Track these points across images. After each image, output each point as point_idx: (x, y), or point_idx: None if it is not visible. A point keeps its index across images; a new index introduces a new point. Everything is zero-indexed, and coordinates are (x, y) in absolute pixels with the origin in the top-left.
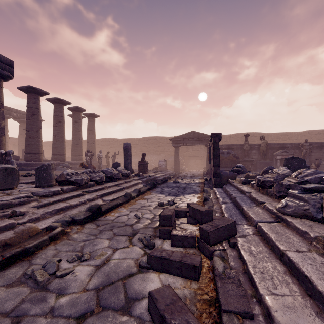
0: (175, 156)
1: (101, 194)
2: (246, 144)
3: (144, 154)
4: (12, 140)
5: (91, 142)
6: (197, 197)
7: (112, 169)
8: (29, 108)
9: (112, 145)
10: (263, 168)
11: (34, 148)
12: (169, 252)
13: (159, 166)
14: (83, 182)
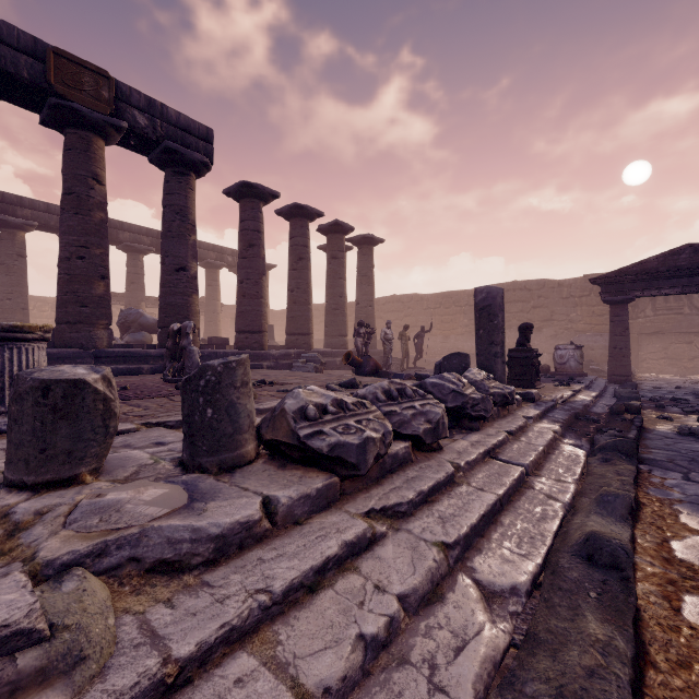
0: (616, 333)
1: (461, 533)
2: None
3: (526, 326)
4: (230, 310)
5: (365, 302)
6: None
7: (458, 381)
8: (243, 231)
9: (408, 311)
10: None
11: (251, 319)
12: None
13: (556, 364)
14: (370, 457)
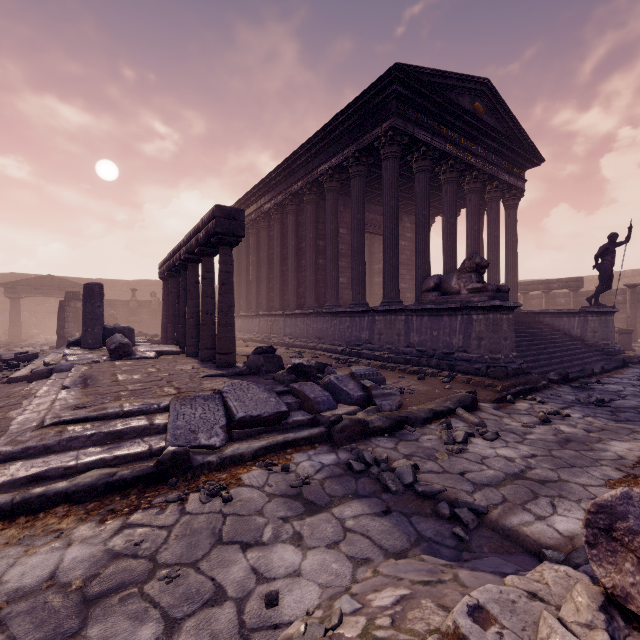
0: (13, 314)
1: None
2: (134, 300)
3: None
4: None
5: None
6: None
7: None
8: None
9: None
10: (154, 330)
11: None
12: None
13: None
14: None
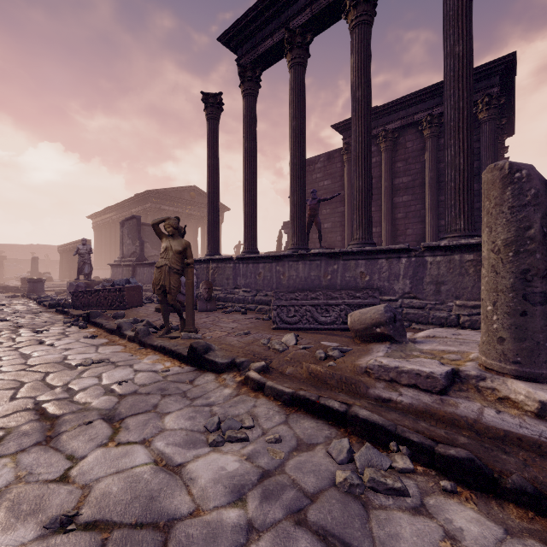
0: None
1: None
2: None
3: None
4: None
5: None
6: None
7: None
8: None
9: None
10: None
11: None
12: None
13: None
14: None
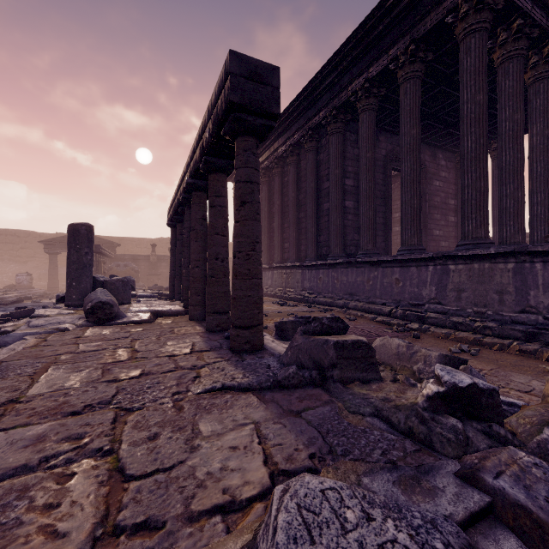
0: (51, 268)
1: None
2: (154, 255)
3: None
4: None
5: None
6: None
7: None
8: None
9: None
10: None
11: None
12: None
13: (17, 283)
14: None
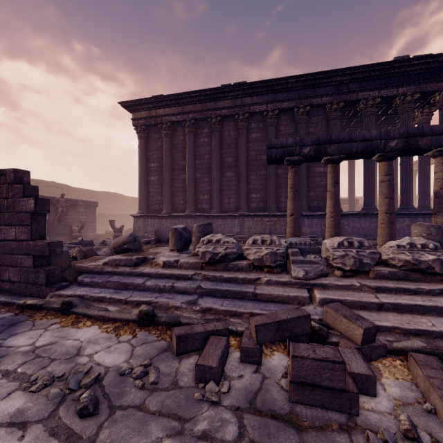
0: None
1: None
2: None
3: None
4: None
5: None
6: (68, 327)
7: None
8: None
9: None
10: None
11: None
12: (436, 380)
13: None
14: None
